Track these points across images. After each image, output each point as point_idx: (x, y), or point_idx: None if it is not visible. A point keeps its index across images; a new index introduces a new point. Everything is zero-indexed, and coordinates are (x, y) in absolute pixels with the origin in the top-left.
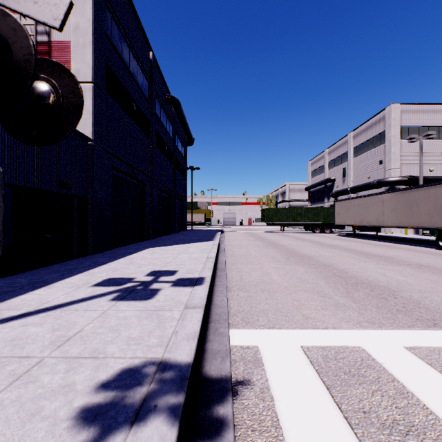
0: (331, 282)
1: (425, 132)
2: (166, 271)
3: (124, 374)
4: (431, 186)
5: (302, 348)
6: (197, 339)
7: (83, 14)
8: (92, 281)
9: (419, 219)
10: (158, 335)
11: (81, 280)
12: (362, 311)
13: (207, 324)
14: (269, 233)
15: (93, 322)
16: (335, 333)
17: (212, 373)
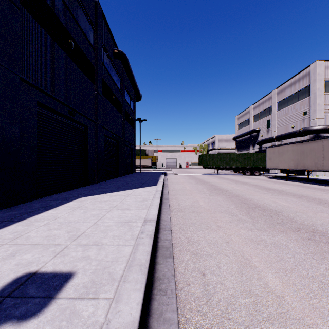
0: None
1: None
2: (45, 277)
3: None
4: None
5: None
6: None
7: None
8: None
9: None
10: None
11: None
12: None
13: None
14: (206, 176)
15: None
16: None
17: None
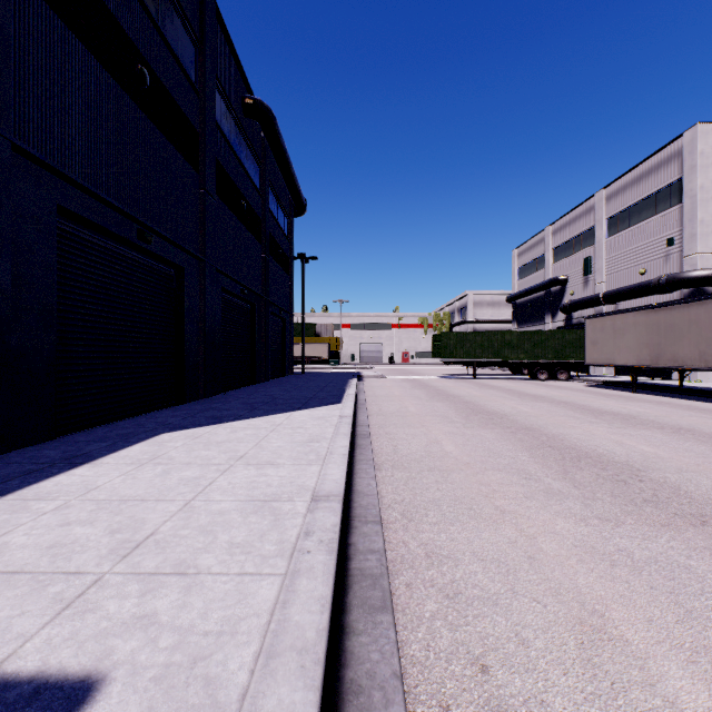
0: None
1: None
2: (7, 699)
3: None
4: None
5: None
6: None
7: None
8: None
9: None
10: None
11: None
12: None
13: None
14: (450, 381)
15: None
16: None
17: None
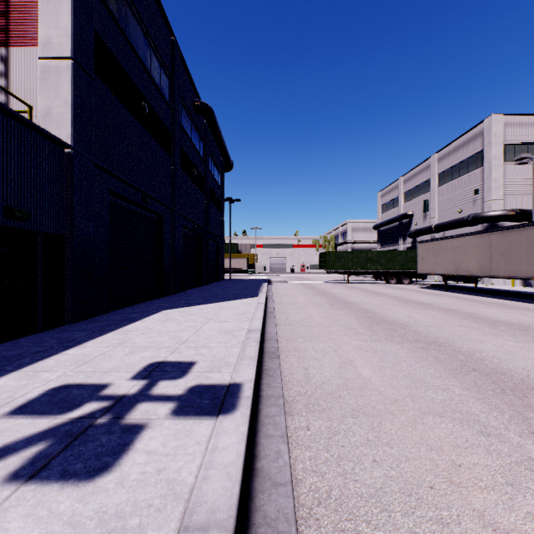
0: (471, 387)
1: None
2: (173, 363)
3: None
4: None
5: None
6: None
7: None
8: (20, 396)
9: None
10: None
11: (0, 391)
12: None
13: None
14: (330, 284)
15: None
16: None
17: None
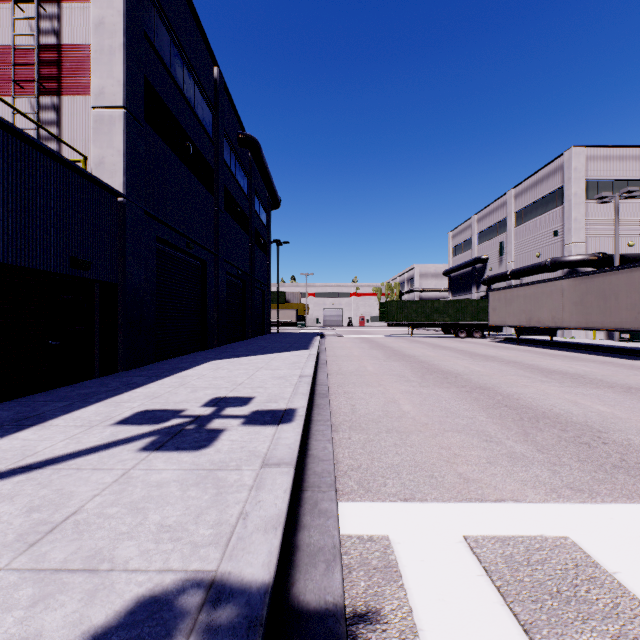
0: (495, 416)
1: (624, 189)
2: (235, 397)
3: (141, 611)
4: (637, 268)
5: (466, 540)
6: (281, 529)
7: (110, 2)
8: (116, 415)
9: (619, 318)
10: (213, 520)
11: (98, 413)
12: (557, 468)
13: (300, 494)
14: (392, 338)
15: (103, 494)
16: (519, 509)
17: (309, 599)
